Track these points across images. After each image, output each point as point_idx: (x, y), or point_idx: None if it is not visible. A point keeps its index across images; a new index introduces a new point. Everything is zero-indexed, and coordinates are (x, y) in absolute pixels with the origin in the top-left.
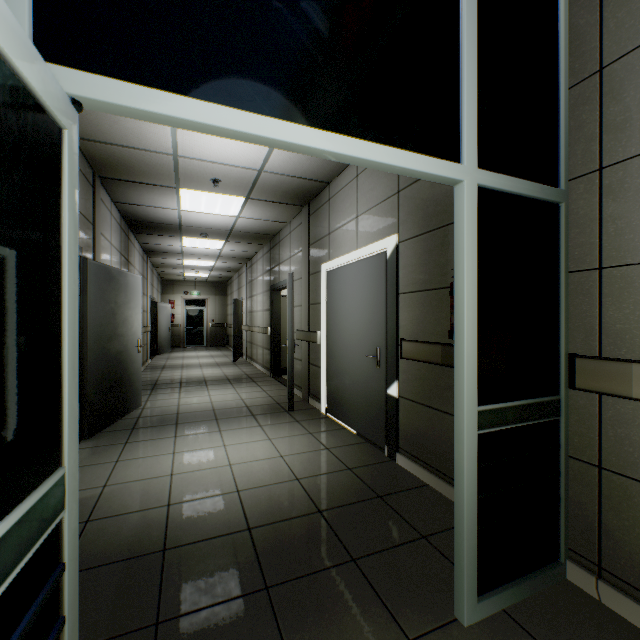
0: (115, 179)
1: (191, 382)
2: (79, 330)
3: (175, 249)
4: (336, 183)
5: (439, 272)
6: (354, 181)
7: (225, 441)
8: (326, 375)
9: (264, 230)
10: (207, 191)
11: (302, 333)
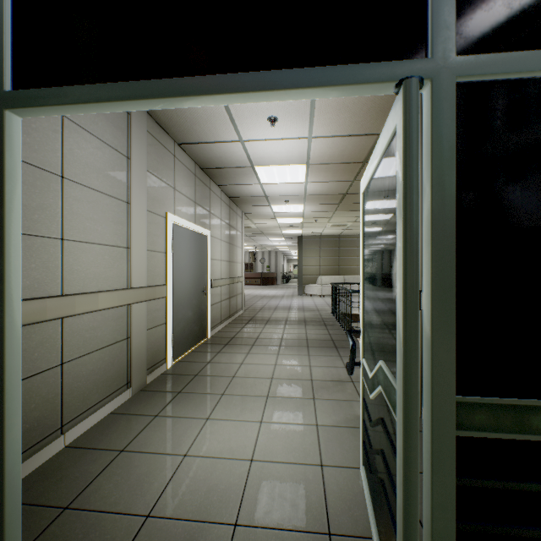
0: None
1: None
2: None
3: None
4: None
5: None
6: None
7: None
8: None
9: None
10: None
11: None
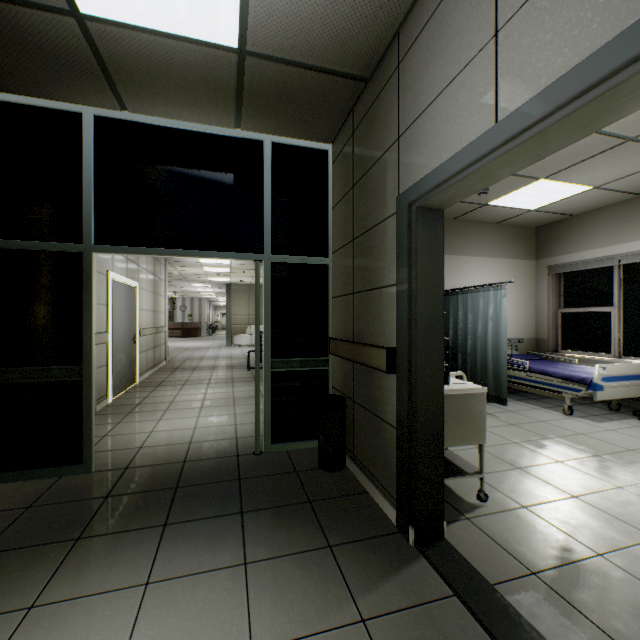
0: None
1: None
2: None
3: None
4: None
5: None
6: None
7: None
8: None
9: None
10: None
11: None
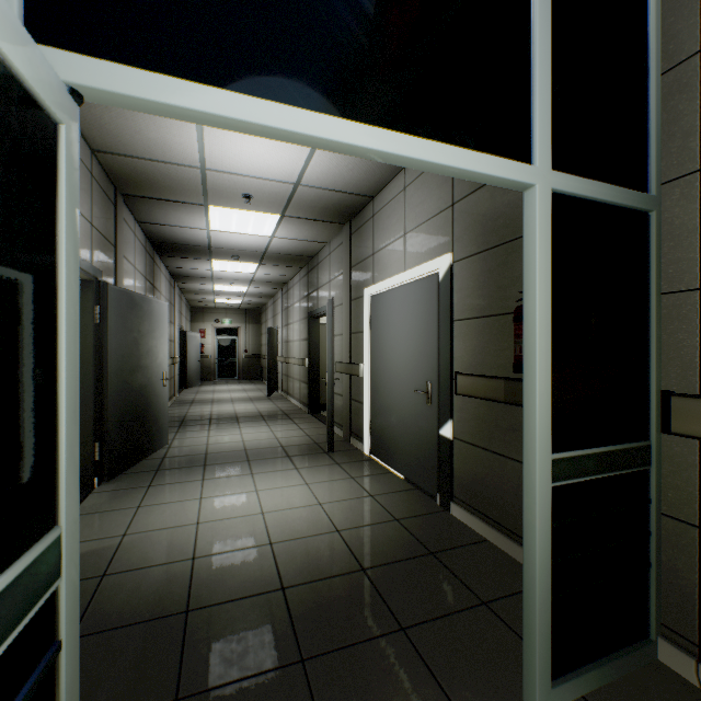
0: (138, 196)
1: (221, 419)
2: (99, 362)
3: (205, 273)
4: (381, 197)
5: (501, 295)
6: (401, 194)
7: (257, 485)
8: (370, 412)
9: (301, 251)
10: (238, 208)
11: (343, 365)
